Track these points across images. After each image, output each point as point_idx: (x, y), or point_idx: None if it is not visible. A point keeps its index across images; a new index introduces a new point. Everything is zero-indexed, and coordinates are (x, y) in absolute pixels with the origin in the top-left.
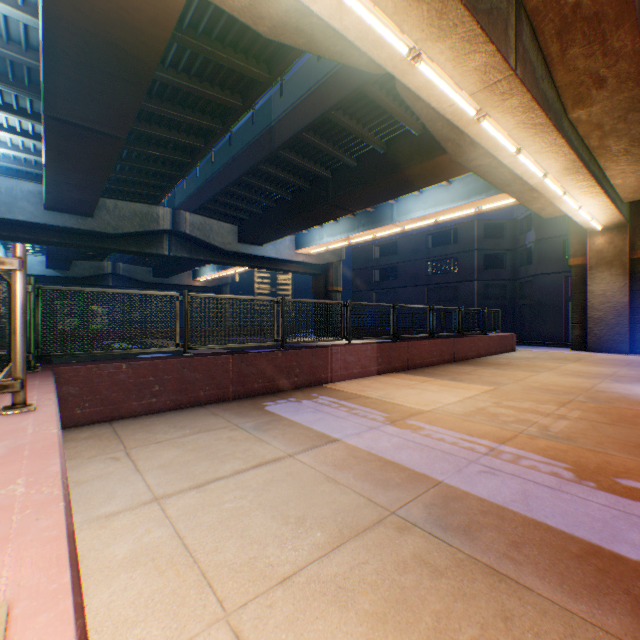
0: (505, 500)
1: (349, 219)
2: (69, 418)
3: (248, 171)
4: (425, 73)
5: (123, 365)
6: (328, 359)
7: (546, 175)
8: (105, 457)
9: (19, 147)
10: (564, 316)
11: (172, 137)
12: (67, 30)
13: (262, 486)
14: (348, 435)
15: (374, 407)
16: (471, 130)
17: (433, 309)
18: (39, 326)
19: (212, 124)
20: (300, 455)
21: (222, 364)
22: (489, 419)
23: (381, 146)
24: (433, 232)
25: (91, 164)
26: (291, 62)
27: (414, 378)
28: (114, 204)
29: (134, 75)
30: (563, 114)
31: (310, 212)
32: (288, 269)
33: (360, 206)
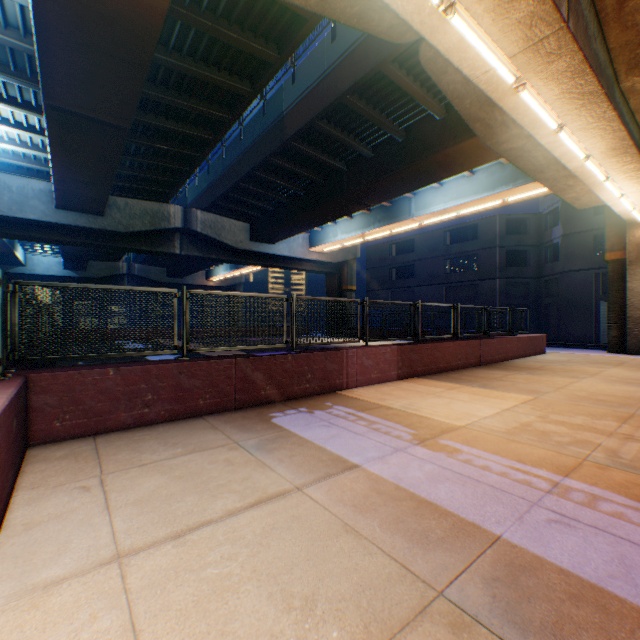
0: (599, 575)
1: (364, 215)
2: (46, 432)
3: (259, 165)
4: (459, 28)
5: (110, 371)
6: (343, 363)
7: (588, 157)
8: (73, 486)
9: (28, 144)
10: (595, 316)
11: (180, 129)
12: (58, 2)
13: (259, 538)
14: (369, 459)
15: (397, 421)
16: (507, 103)
17: (457, 308)
18: (16, 326)
19: (220, 114)
20: (310, 488)
21: (224, 369)
22: (539, 439)
23: (400, 133)
24: (451, 228)
25: (97, 158)
26: (303, 39)
27: (439, 384)
28: (125, 202)
29: (133, 54)
30: (614, 83)
31: (323, 207)
32: (301, 268)
33: (376, 200)
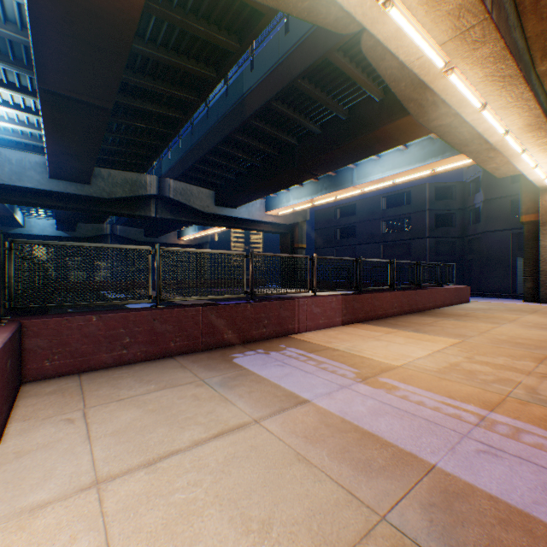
0: (525, 501)
1: (313, 183)
2: (38, 371)
3: (223, 140)
4: (396, 19)
5: (93, 317)
6: (295, 310)
7: (508, 132)
8: (60, 418)
9: (25, 123)
10: (512, 270)
11: (154, 109)
12: None
13: (221, 466)
14: (318, 395)
15: (342, 361)
16: (437, 85)
17: (393, 263)
18: (12, 279)
19: (189, 96)
20: (267, 421)
21: (192, 316)
22: (467, 377)
23: (344, 112)
24: (388, 195)
25: (84, 135)
26: (260, 31)
27: (378, 329)
28: (108, 173)
29: (114, 45)
30: (531, 67)
31: (278, 176)
32: (259, 229)
33: (323, 170)
